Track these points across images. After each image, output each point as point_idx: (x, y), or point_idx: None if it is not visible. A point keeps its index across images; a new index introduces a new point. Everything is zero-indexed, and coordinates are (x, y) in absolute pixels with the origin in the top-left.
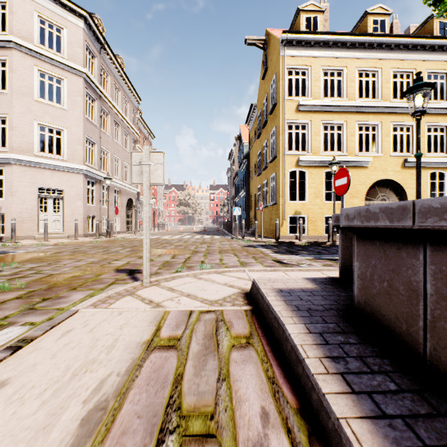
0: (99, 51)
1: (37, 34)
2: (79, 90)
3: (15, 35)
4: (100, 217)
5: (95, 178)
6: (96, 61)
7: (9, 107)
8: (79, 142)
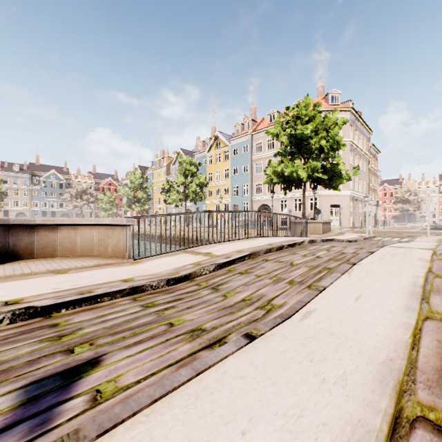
0: (353, 122)
1: None
2: (347, 151)
3: None
4: (354, 218)
5: (352, 196)
6: (352, 129)
7: None
8: None
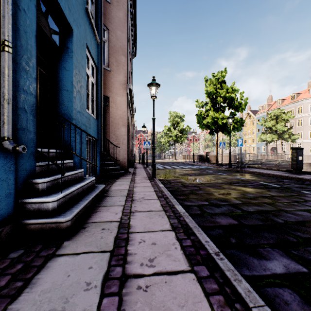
0: None
1: (309, 109)
2: None
3: (303, 113)
4: None
5: None
6: None
7: (302, 129)
8: None
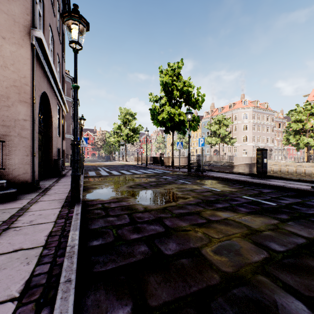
0: (256, 111)
1: (242, 118)
2: (251, 125)
3: (238, 120)
4: None
5: (255, 145)
6: (255, 114)
7: (237, 134)
8: (251, 138)
